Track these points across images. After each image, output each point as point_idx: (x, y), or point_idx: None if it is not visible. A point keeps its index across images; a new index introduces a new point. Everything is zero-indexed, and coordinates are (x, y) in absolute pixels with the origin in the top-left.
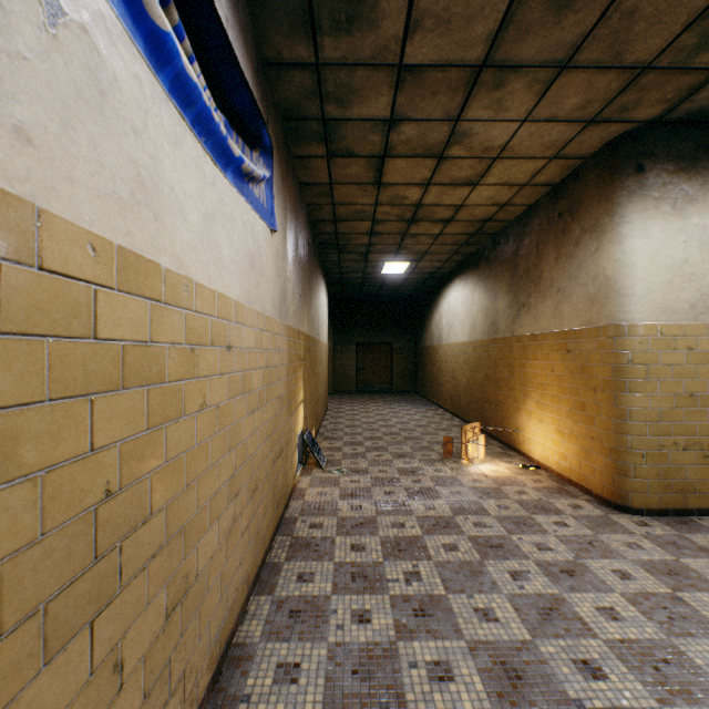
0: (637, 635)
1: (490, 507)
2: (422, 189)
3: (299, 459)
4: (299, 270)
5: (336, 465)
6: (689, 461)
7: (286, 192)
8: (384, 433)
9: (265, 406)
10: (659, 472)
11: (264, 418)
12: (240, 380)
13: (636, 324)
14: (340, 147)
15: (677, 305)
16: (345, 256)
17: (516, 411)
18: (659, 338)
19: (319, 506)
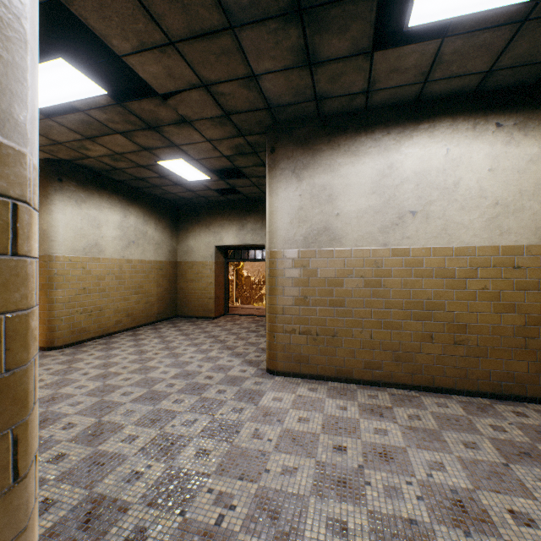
0: (52, 381)
1: None
2: None
3: None
4: None
5: None
6: (84, 318)
7: None
8: None
9: None
10: (71, 326)
11: None
12: None
13: (60, 255)
14: None
15: (79, 248)
16: None
17: None
18: (71, 263)
19: None
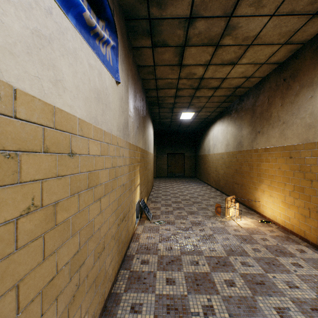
0: None
1: (248, 250)
2: (204, 68)
3: (137, 215)
4: (137, 113)
5: (157, 218)
6: None
7: (128, 65)
8: (182, 199)
9: (111, 192)
10: None
11: (110, 200)
12: (86, 178)
13: None
14: (159, 40)
15: None
16: (162, 109)
17: (254, 189)
18: None
19: (147, 247)
